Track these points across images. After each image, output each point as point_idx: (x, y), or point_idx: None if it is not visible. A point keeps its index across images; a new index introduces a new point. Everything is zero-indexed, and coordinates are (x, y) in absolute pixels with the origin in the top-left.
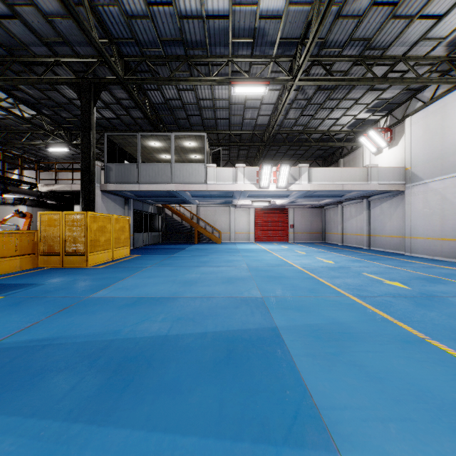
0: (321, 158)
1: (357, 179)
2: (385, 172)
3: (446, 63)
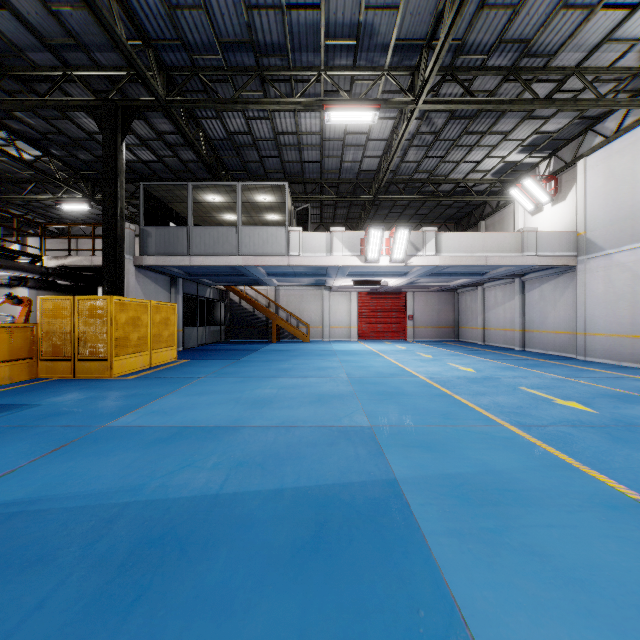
0: (453, 220)
1: (507, 249)
2: (547, 238)
3: (639, 77)
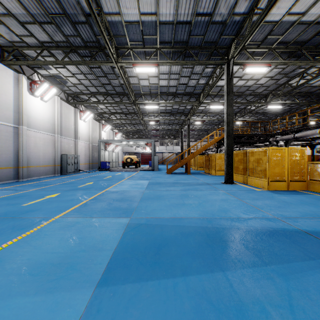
0: None
1: None
2: None
3: None
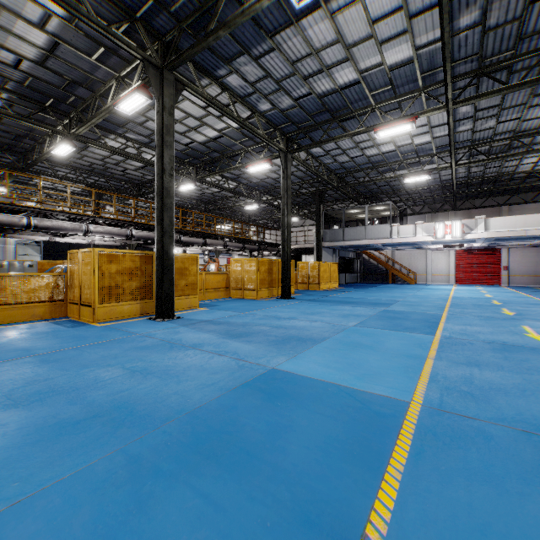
0: None
1: None
2: None
3: None
